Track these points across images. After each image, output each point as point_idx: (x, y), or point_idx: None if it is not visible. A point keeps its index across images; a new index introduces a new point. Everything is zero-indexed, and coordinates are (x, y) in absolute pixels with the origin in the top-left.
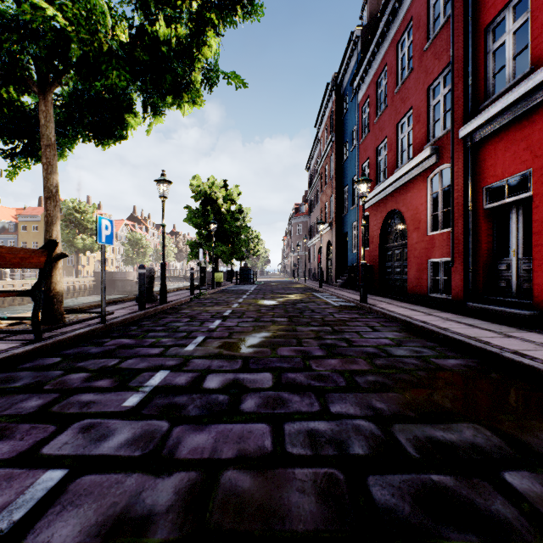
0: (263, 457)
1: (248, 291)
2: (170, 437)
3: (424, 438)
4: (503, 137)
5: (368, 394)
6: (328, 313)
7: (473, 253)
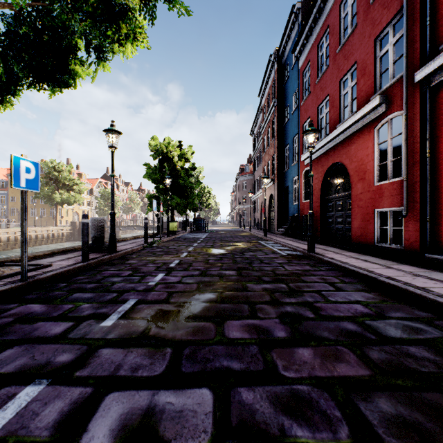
0: None
1: (199, 239)
2: None
3: None
4: None
5: None
6: (278, 264)
7: (431, 201)
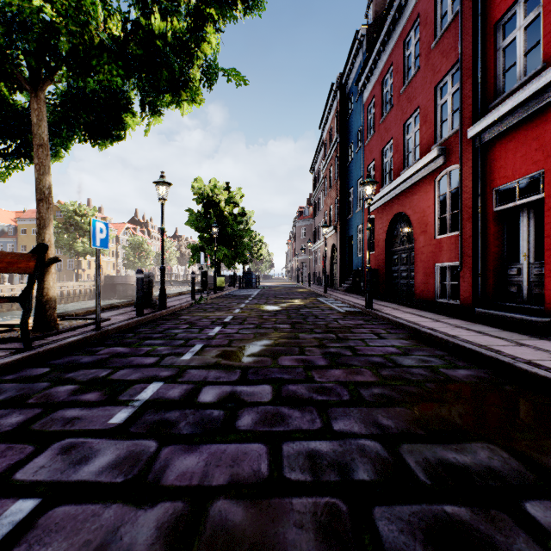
0: (258, 484)
1: (250, 296)
2: (158, 459)
3: (435, 460)
4: (514, 137)
5: (374, 409)
6: (332, 319)
7: (483, 257)
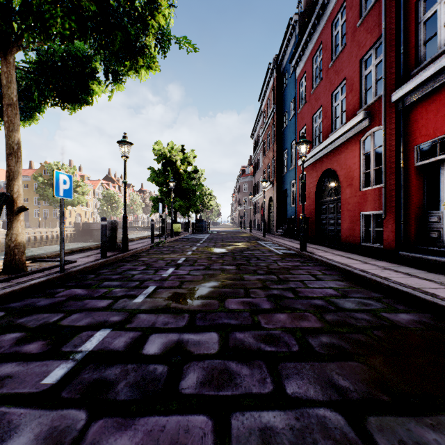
0: None
1: (201, 239)
2: (83, 442)
3: (414, 444)
4: (435, 99)
5: (326, 363)
6: (272, 261)
7: (405, 206)
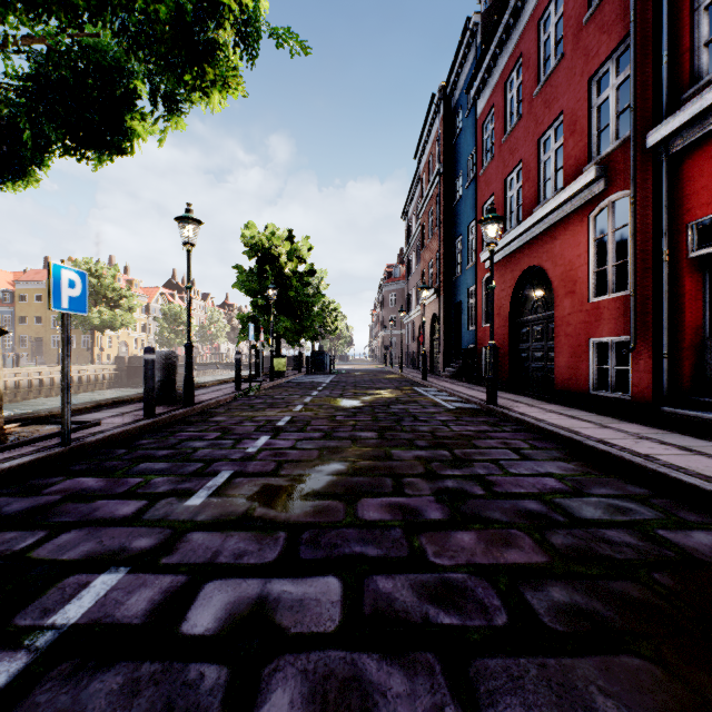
0: None
1: (321, 384)
2: None
3: None
4: None
5: (573, 660)
6: (440, 422)
7: (670, 328)
